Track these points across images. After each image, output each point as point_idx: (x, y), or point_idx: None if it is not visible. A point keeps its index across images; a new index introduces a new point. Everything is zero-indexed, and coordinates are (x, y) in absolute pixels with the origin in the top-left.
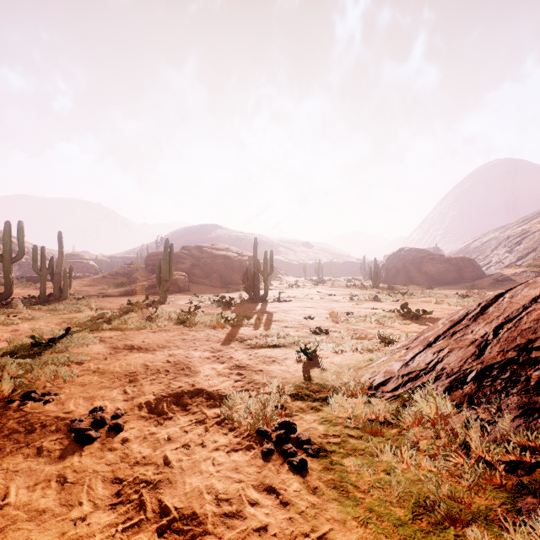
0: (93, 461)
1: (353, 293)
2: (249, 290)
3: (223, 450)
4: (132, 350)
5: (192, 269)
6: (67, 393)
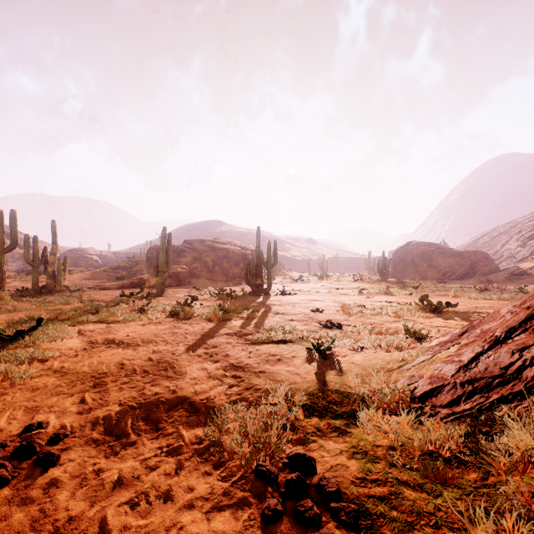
0: None
1: (361, 286)
2: (251, 283)
3: (199, 509)
4: (111, 345)
5: (194, 263)
6: (6, 401)
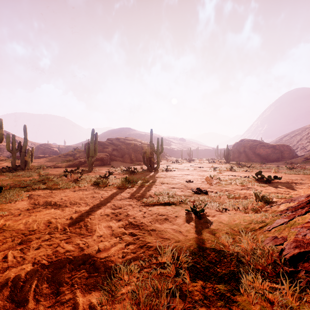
0: None
1: (214, 166)
2: (147, 163)
3: None
4: (47, 206)
5: (113, 152)
6: None
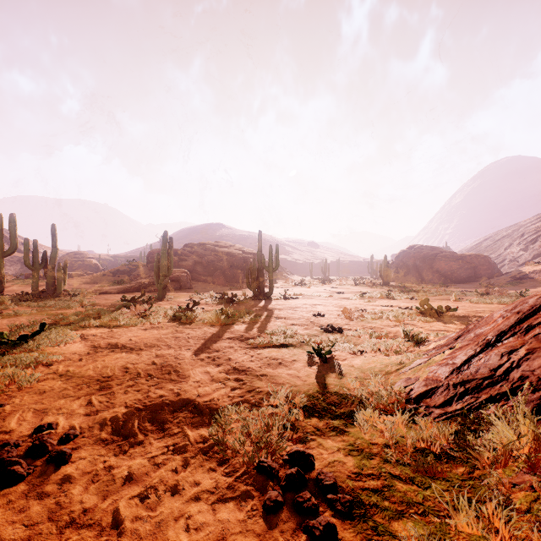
0: (5, 517)
1: (363, 290)
2: (253, 287)
3: (205, 501)
4: (115, 349)
5: (195, 267)
6: (14, 404)
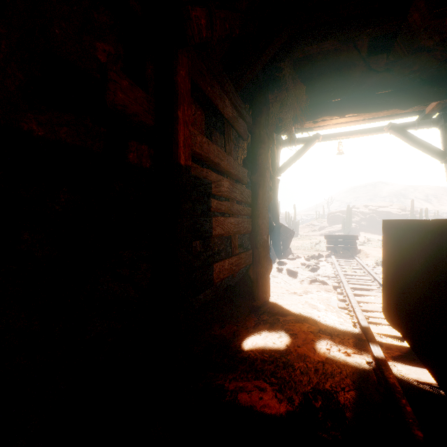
0: None
1: None
2: None
3: None
4: None
5: (360, 222)
6: None
